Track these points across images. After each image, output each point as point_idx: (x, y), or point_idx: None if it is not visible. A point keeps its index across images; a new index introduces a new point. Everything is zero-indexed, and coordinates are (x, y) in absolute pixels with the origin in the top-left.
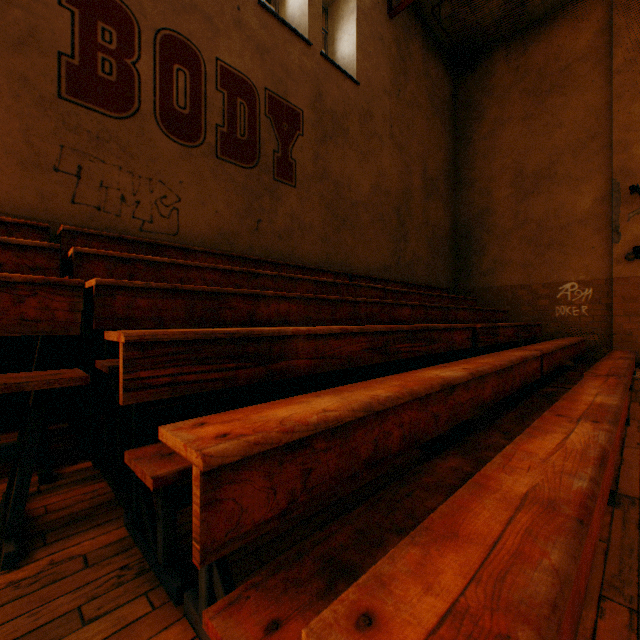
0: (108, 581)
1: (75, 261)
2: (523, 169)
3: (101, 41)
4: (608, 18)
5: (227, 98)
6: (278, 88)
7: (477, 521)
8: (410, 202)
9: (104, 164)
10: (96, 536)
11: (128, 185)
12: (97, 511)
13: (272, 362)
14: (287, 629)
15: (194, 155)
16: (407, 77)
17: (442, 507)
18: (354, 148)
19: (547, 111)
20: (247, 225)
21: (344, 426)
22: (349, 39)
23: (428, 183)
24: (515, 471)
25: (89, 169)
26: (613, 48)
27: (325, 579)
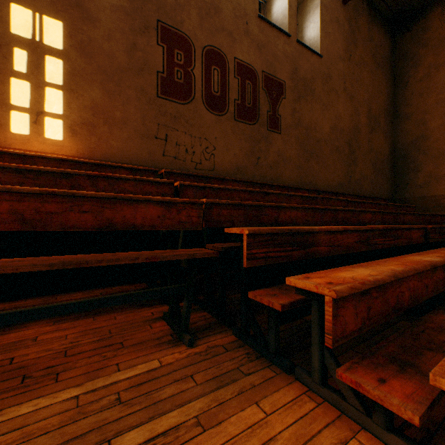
0: (243, 358)
1: (179, 189)
2: None
3: (176, 60)
4: None
5: (240, 81)
6: (270, 69)
7: None
8: (358, 136)
9: (177, 132)
10: (221, 337)
11: (189, 142)
12: (212, 326)
13: (308, 247)
14: (390, 383)
15: (222, 120)
16: (356, 44)
17: None
18: (318, 102)
19: None
20: (251, 161)
21: (383, 285)
22: (314, 26)
23: (372, 120)
24: None
25: (170, 135)
26: None
27: (396, 365)
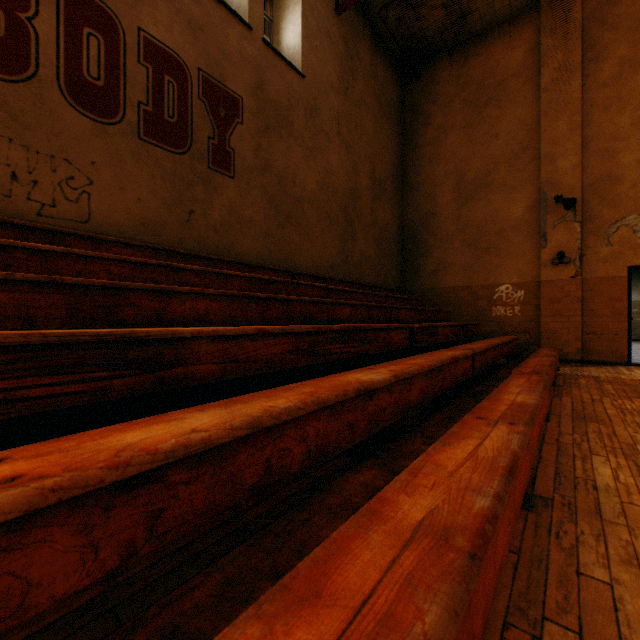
0: None
1: None
2: (464, 176)
3: None
4: (537, 39)
5: (152, 74)
6: (214, 70)
7: (352, 569)
8: (358, 202)
9: None
10: None
11: (21, 161)
12: None
13: (164, 369)
14: None
15: (110, 133)
16: (355, 76)
17: (317, 550)
18: (299, 142)
19: (485, 122)
20: (177, 216)
21: (219, 449)
22: (295, 30)
23: (376, 184)
24: (417, 490)
25: None
26: (541, 67)
27: None
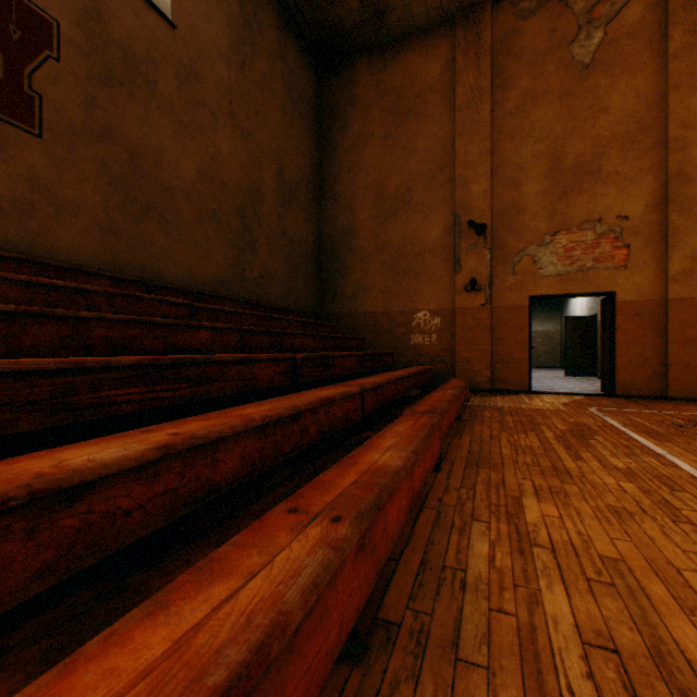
0: None
1: None
2: (384, 191)
3: None
4: (453, 56)
5: None
6: None
7: None
8: (260, 205)
9: None
10: None
11: None
12: None
13: None
14: None
15: None
16: (256, 50)
17: None
18: (168, 112)
19: (404, 135)
20: None
21: None
22: None
23: (286, 187)
24: None
25: None
26: (456, 86)
27: None
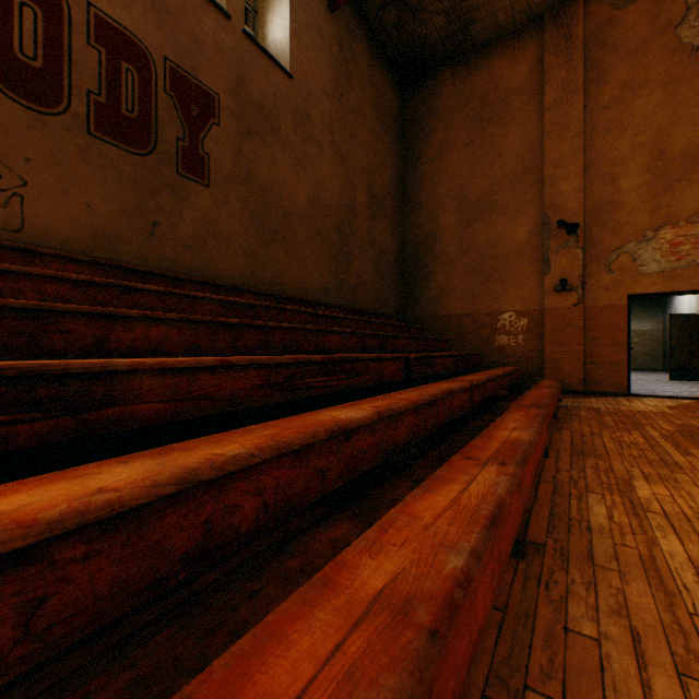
0: None
1: None
2: (467, 196)
3: None
4: (540, 56)
5: (106, 58)
6: (184, 61)
7: (283, 664)
8: (354, 220)
9: None
10: None
11: None
12: None
13: (91, 410)
14: None
15: (51, 125)
16: (351, 81)
17: (243, 640)
18: (287, 150)
19: (489, 139)
20: (138, 227)
21: (135, 512)
22: (282, 24)
23: (374, 201)
24: (384, 550)
25: None
26: (544, 86)
27: None
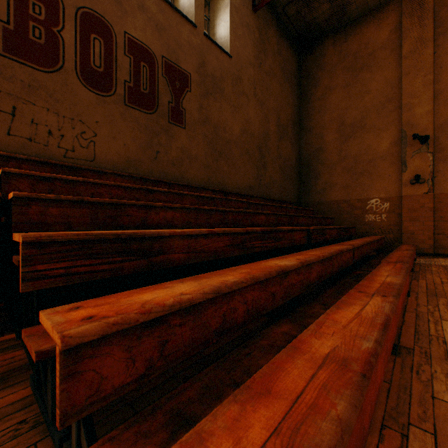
0: (6, 435)
1: (3, 179)
2: (344, 121)
3: (32, 13)
4: (399, 21)
5: (133, 61)
6: (172, 56)
7: (288, 379)
8: (268, 142)
9: (34, 106)
10: (5, 396)
11: (54, 122)
12: (10, 374)
13: (153, 256)
14: None
15: (107, 102)
16: (266, 54)
17: (264, 368)
18: (228, 102)
19: (360, 82)
20: (148, 155)
21: (197, 305)
22: (225, 25)
23: (281, 129)
24: (323, 336)
25: (22, 109)
26: (402, 41)
27: (170, 430)
